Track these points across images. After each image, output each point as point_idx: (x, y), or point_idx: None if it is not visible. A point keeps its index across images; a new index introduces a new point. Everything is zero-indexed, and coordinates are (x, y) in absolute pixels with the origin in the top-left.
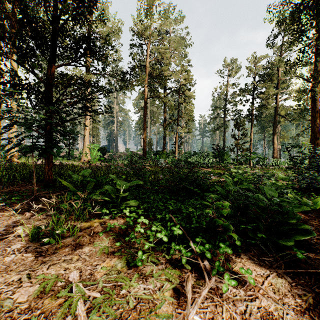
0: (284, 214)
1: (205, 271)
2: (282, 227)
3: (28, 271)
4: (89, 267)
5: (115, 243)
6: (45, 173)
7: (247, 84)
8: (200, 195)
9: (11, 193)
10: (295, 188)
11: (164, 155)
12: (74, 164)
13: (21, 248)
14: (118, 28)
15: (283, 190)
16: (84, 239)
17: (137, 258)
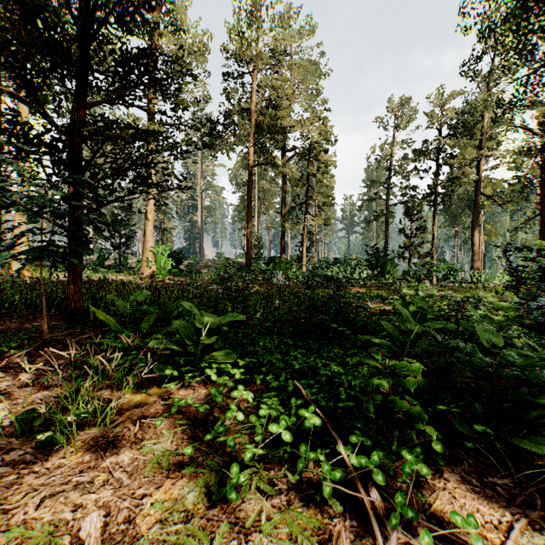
0: (532, 387)
1: (375, 516)
2: (527, 414)
3: None
4: (127, 503)
5: (185, 441)
6: (69, 297)
7: (426, 141)
8: (350, 338)
9: (4, 334)
10: (522, 325)
11: (283, 264)
12: (128, 280)
13: None
14: (203, 46)
15: (513, 332)
16: (124, 434)
17: (228, 482)
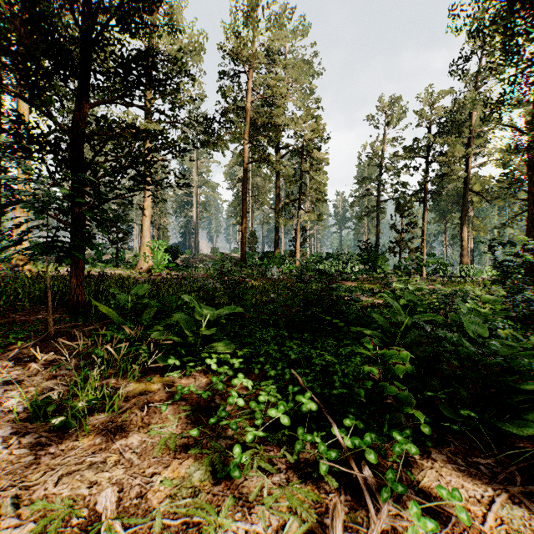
0: (513, 374)
1: (367, 491)
2: (509, 399)
3: (17, 490)
4: (138, 480)
5: (190, 426)
6: (71, 290)
7: (416, 139)
8: (343, 330)
9: (10, 327)
10: (508, 318)
11: (277, 259)
12: (125, 274)
13: (11, 436)
14: (199, 45)
15: (498, 324)
16: (131, 419)
17: (231, 462)
